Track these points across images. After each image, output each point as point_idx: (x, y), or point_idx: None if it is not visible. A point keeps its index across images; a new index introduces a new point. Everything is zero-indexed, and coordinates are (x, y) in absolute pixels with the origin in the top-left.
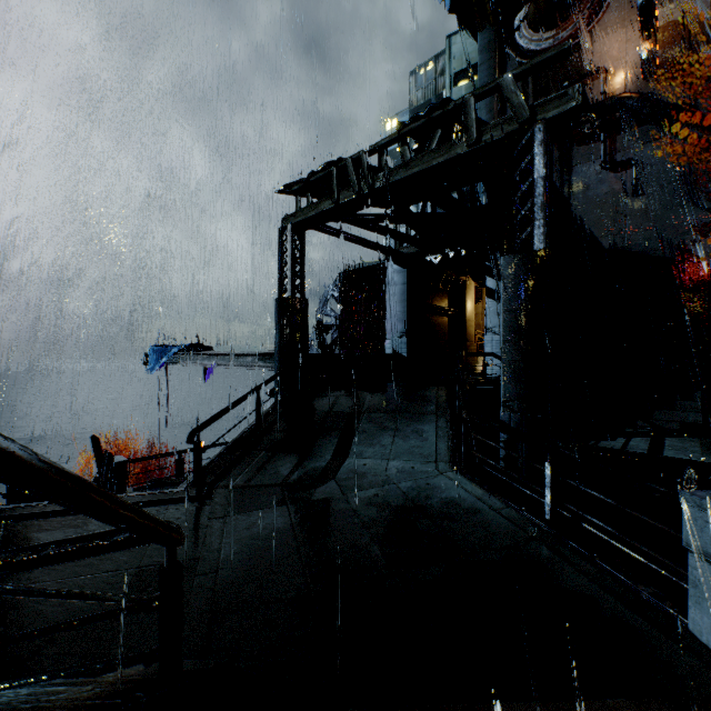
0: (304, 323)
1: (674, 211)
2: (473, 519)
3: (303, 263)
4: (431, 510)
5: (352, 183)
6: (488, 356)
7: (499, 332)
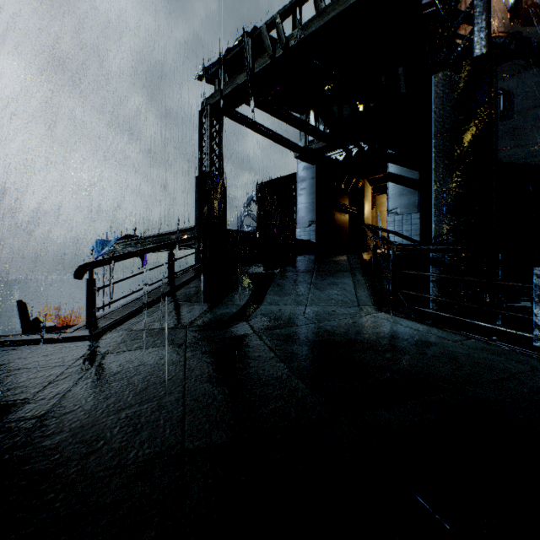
0: (222, 199)
1: (536, 131)
2: (430, 351)
3: (221, 144)
4: (368, 343)
5: (267, 48)
6: (391, 233)
7: (401, 213)
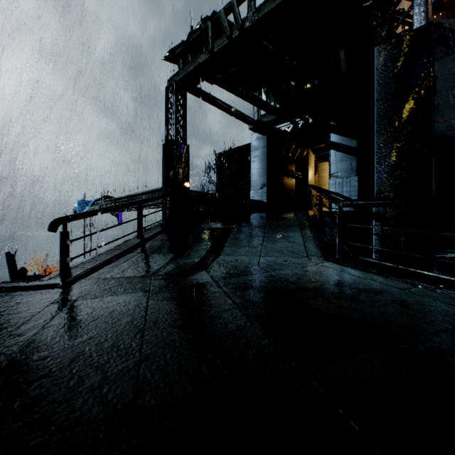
0: (186, 164)
1: None
2: (380, 298)
3: (185, 116)
4: (320, 291)
5: (224, 30)
6: (333, 194)
7: (341, 176)
